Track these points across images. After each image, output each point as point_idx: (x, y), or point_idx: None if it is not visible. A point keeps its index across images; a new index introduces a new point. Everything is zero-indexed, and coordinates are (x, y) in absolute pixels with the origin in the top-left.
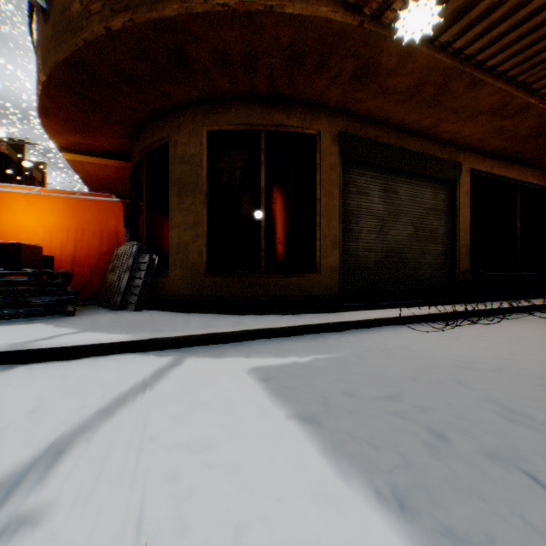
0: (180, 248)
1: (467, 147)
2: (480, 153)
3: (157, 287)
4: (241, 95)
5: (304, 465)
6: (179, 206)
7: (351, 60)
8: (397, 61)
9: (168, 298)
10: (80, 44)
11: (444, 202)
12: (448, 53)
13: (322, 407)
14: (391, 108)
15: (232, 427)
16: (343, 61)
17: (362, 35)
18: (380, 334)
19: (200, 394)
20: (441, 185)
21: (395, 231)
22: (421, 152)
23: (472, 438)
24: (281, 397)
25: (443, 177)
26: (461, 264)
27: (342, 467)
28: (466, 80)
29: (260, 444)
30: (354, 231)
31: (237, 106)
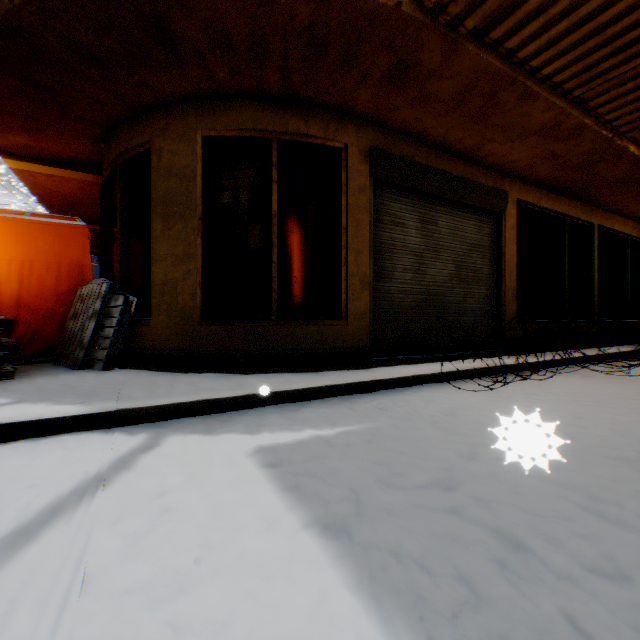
0: (166, 288)
1: (514, 174)
2: (528, 182)
3: (135, 338)
4: (246, 93)
5: (328, 615)
6: (165, 233)
7: (385, 53)
8: (441, 60)
9: (150, 352)
10: (17, 1)
11: (488, 237)
12: (499, 54)
13: (352, 506)
14: (431, 121)
15: (220, 550)
16: (375, 55)
17: (399, 21)
18: (419, 395)
19: (179, 494)
20: (486, 217)
21: (434, 270)
22: (464, 177)
23: (556, 546)
24: (295, 494)
25: (488, 207)
26: (507, 309)
27: (385, 613)
28: (518, 91)
29: (261, 579)
30: (387, 269)
31: (242, 106)
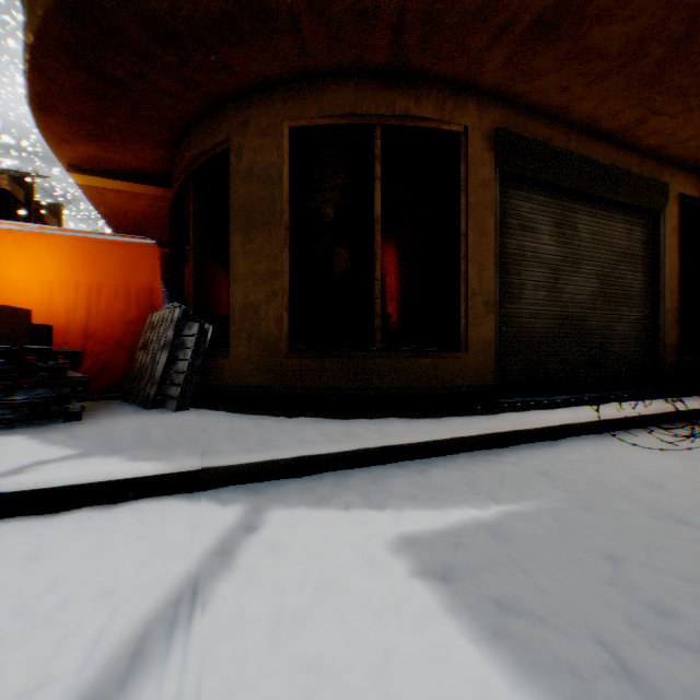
0: (246, 313)
1: (675, 160)
2: (692, 170)
3: (211, 372)
4: (344, 68)
5: None
6: (245, 248)
7: None
8: None
9: (228, 390)
10: None
11: (640, 244)
12: None
13: (629, 689)
14: (580, 90)
15: None
16: None
17: None
18: (579, 454)
19: (316, 629)
20: (636, 218)
21: (572, 287)
22: (613, 166)
23: None
24: (508, 648)
25: (641, 205)
26: (665, 337)
27: None
28: None
29: None
30: (514, 286)
31: (337, 86)
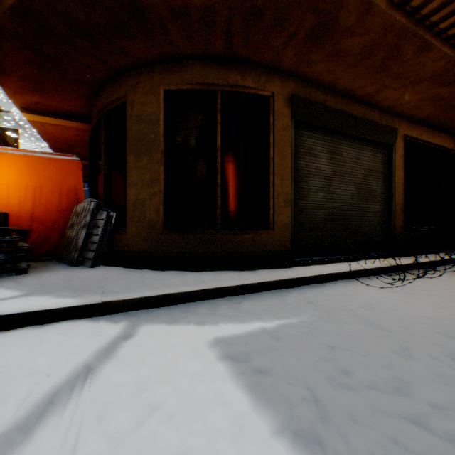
0: (137, 205)
1: (401, 114)
2: (412, 120)
3: (114, 243)
4: (197, 55)
5: None
6: (136, 164)
7: (310, 15)
8: (356, 19)
9: (125, 254)
10: None
11: (381, 164)
12: (405, 12)
13: (314, 408)
14: (340, 73)
15: None
16: (302, 17)
17: None
18: (335, 290)
19: (155, 387)
20: (379, 149)
21: (340, 190)
22: (363, 117)
23: None
24: (258, 392)
25: (381, 141)
26: (396, 220)
27: None
28: (416, 43)
29: None
30: (304, 190)
31: (194, 66)
